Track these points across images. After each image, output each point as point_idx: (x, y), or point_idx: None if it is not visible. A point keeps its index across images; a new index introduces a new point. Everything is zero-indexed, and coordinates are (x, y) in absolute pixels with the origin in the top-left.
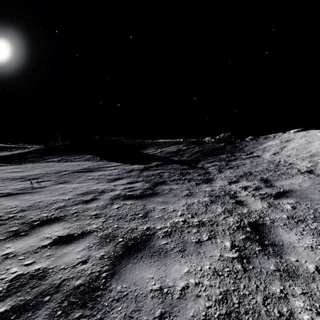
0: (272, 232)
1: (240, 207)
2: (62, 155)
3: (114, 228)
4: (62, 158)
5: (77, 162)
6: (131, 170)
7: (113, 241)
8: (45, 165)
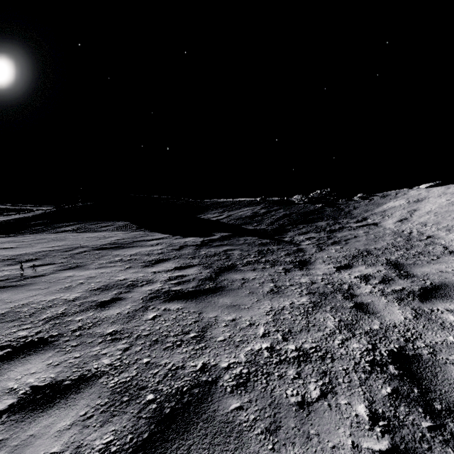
0: (439, 377)
1: (365, 317)
2: (81, 221)
3: (141, 365)
4: (80, 226)
5: (102, 232)
6: (182, 246)
7: (135, 402)
8: (53, 238)
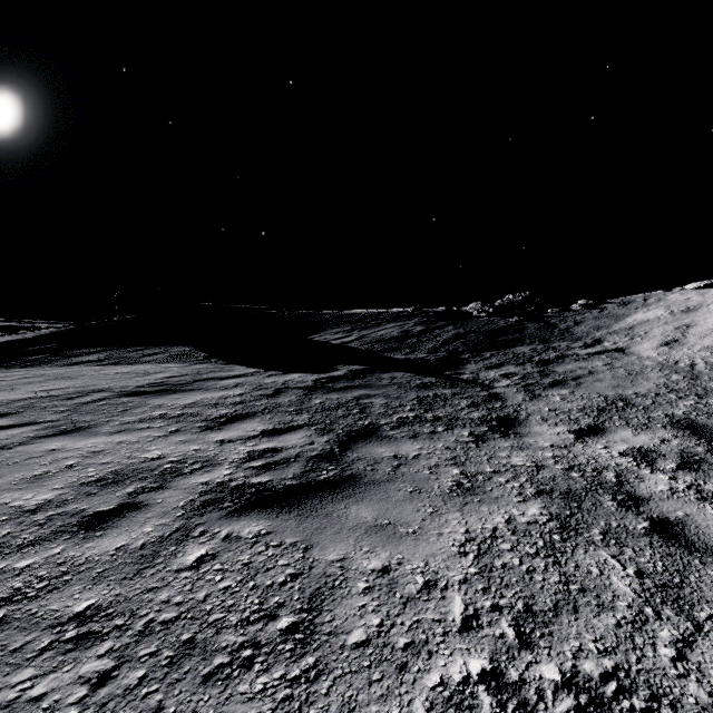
0: None
1: (694, 561)
2: (112, 346)
3: None
4: (110, 354)
5: (144, 364)
6: (279, 388)
7: None
8: (56, 374)
